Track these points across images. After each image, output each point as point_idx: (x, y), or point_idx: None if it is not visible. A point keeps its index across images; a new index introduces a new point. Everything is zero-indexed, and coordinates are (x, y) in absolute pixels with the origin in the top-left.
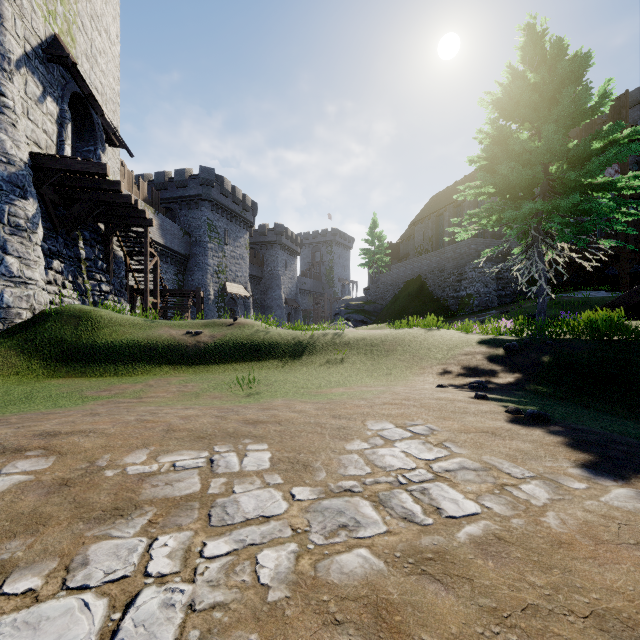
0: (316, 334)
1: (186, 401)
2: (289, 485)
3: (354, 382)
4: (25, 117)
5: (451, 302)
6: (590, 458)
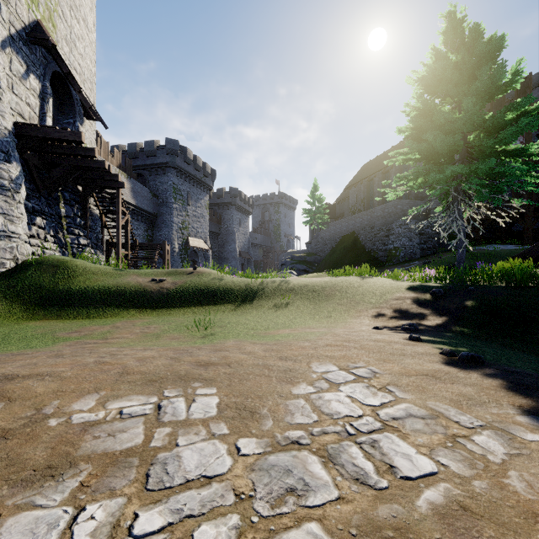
0: (265, 281)
1: (147, 342)
2: (235, 436)
3: (298, 324)
4: (10, 91)
5: (380, 254)
6: (534, 404)
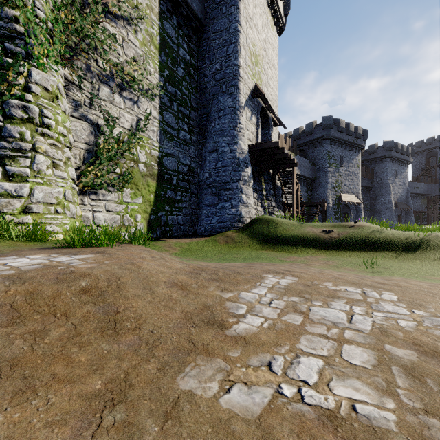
0: (430, 235)
1: (332, 269)
2: (410, 308)
3: None
4: (246, 129)
5: None
6: None
